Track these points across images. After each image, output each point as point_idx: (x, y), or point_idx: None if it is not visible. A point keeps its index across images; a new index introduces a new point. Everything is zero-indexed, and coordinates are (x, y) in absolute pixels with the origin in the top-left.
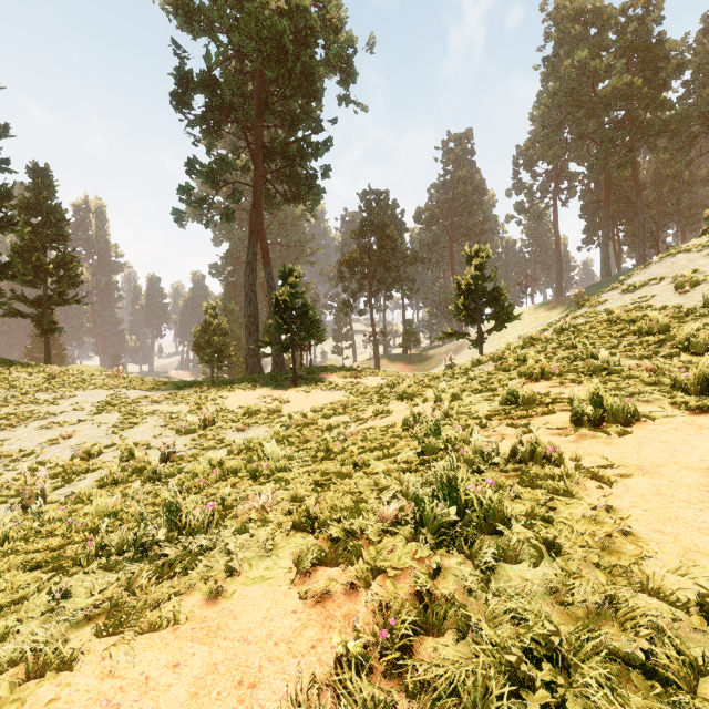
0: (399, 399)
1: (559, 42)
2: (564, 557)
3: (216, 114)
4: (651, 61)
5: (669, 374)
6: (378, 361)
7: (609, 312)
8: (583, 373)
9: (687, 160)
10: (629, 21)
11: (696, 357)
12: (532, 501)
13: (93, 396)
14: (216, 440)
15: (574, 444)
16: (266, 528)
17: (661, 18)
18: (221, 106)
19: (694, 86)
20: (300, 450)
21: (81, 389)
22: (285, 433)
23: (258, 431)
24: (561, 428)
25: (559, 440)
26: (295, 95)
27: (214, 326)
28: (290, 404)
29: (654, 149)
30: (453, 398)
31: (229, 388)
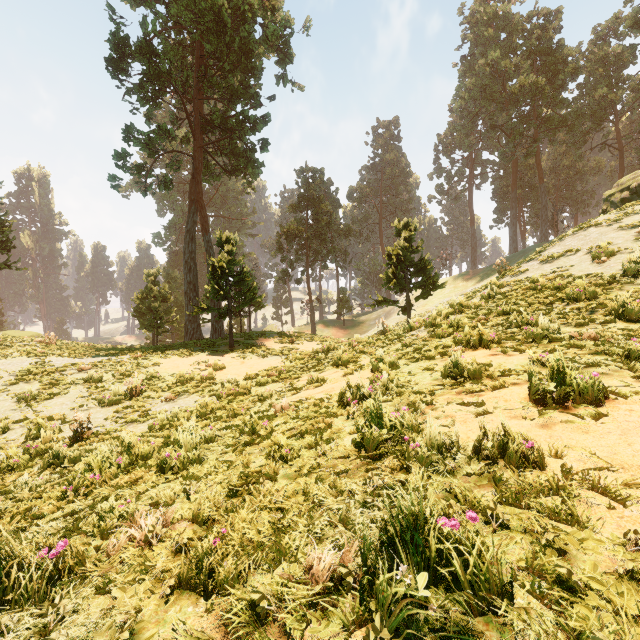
0: (334, 365)
1: (475, 43)
2: None
3: (154, 83)
4: (552, 64)
5: (616, 343)
6: (314, 326)
7: (533, 281)
8: (522, 341)
9: (580, 152)
10: (534, 28)
11: (631, 324)
12: (524, 533)
13: (15, 364)
14: (141, 412)
15: (545, 431)
16: (137, 586)
17: (560, 27)
18: (158, 75)
19: (586, 89)
20: (226, 427)
21: (2, 357)
22: (214, 405)
23: (188, 401)
24: (521, 407)
25: (525, 424)
26: (234, 70)
27: (155, 292)
28: (225, 371)
29: (554, 141)
30: (390, 366)
31: (165, 354)
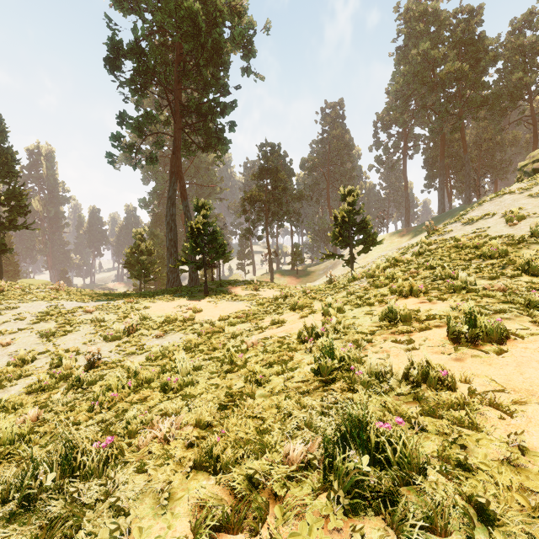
0: (291, 309)
1: (408, 36)
2: (501, 528)
3: (142, 77)
4: (475, 53)
5: (520, 294)
6: (272, 276)
7: (456, 240)
8: (444, 291)
9: (499, 127)
10: (459, 22)
11: (535, 278)
12: (438, 435)
13: (35, 307)
14: (138, 346)
15: (458, 363)
16: (165, 467)
17: (482, 21)
18: (146, 71)
19: (504, 73)
20: (208, 358)
21: (24, 301)
22: (196, 341)
23: (174, 337)
24: (441, 345)
25: (443, 358)
26: (207, 65)
27: (142, 248)
28: (202, 313)
29: (476, 118)
30: (337, 311)
31: (152, 299)
